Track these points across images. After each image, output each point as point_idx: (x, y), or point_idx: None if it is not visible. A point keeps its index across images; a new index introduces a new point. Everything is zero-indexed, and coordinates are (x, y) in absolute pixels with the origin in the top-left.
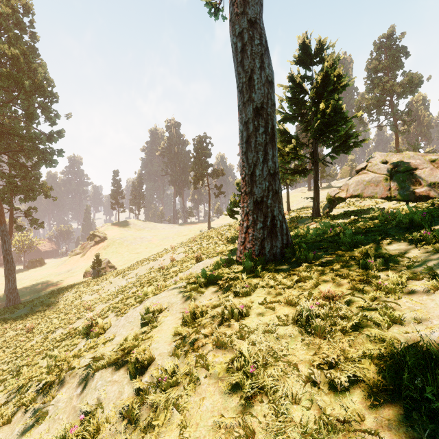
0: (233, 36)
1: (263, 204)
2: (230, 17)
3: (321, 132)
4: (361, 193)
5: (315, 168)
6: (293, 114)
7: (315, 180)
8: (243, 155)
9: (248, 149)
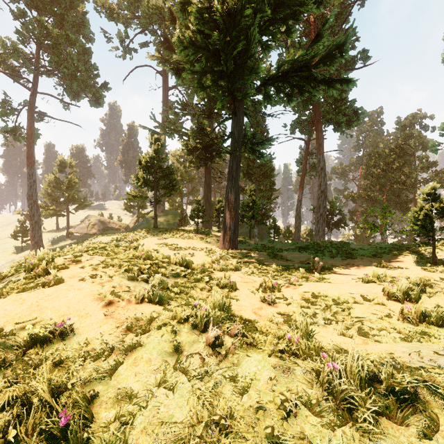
0: (28, 203)
1: (37, 243)
2: (28, 198)
3: (69, 201)
4: (78, 231)
5: (68, 215)
6: (56, 186)
7: (67, 220)
8: (32, 231)
9: (33, 230)
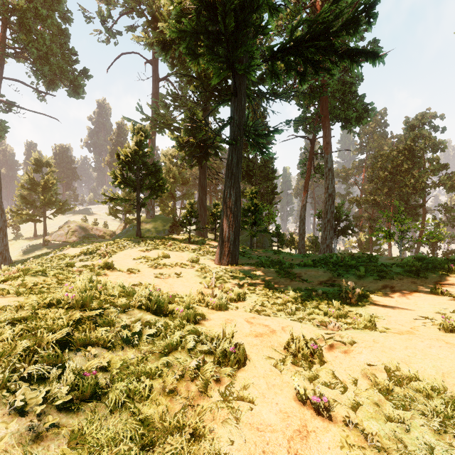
0: None
1: (2, 253)
2: None
3: (46, 205)
4: (56, 239)
5: (45, 220)
6: (31, 188)
7: (44, 227)
8: None
9: None
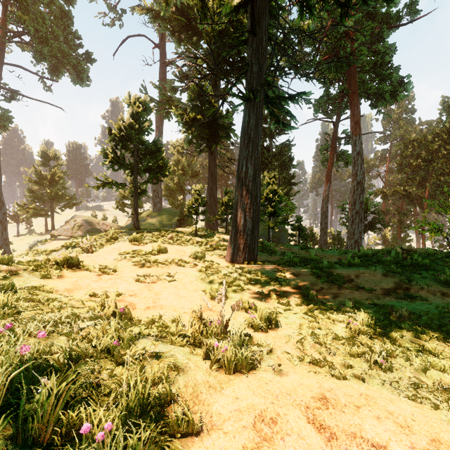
0: None
1: (1, 247)
2: None
3: (53, 199)
4: (61, 234)
5: (52, 215)
6: (39, 182)
7: (52, 221)
8: None
9: None
